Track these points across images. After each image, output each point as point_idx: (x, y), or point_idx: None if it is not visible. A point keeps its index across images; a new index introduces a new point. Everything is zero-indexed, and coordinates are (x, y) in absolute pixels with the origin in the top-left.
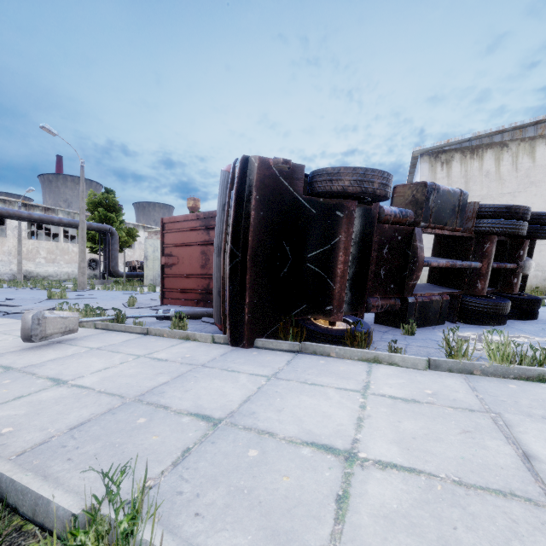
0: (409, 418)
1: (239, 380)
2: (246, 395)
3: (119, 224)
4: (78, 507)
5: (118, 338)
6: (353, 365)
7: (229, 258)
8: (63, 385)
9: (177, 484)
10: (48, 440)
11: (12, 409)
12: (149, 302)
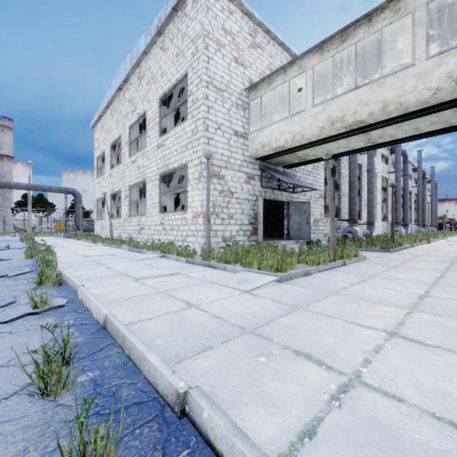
0: None
1: None
2: None
3: None
4: None
5: None
6: None
7: None
8: None
9: None
10: None
11: None
12: None
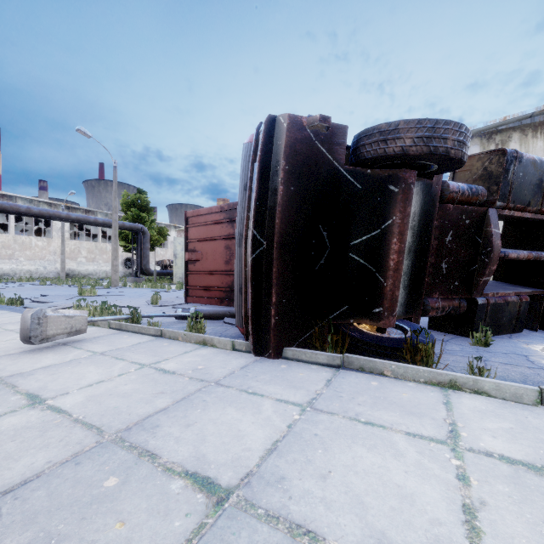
0: None
1: (262, 410)
2: (270, 439)
3: (150, 224)
4: None
5: (128, 340)
6: (420, 391)
7: (251, 246)
8: (38, 405)
9: None
10: None
11: None
12: (174, 300)
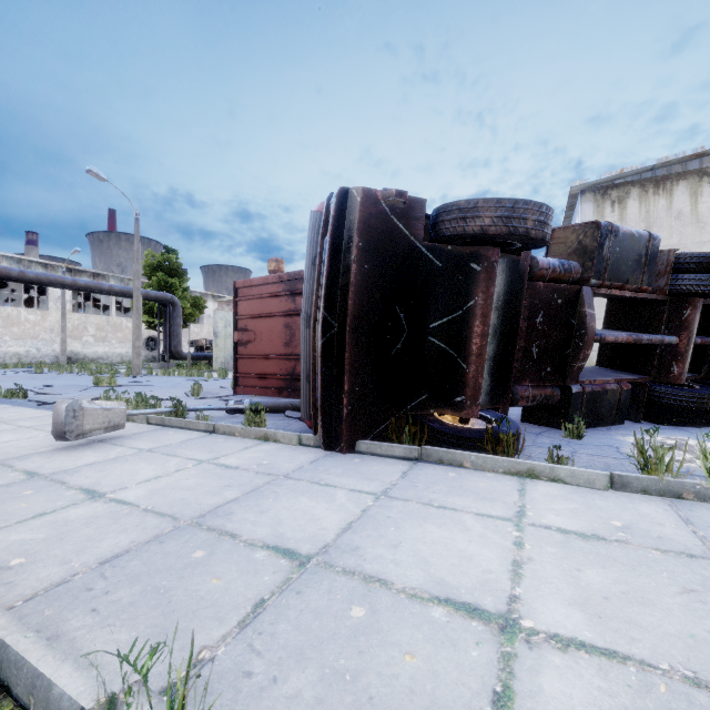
0: (594, 565)
1: (335, 499)
2: (345, 521)
3: (182, 293)
4: (92, 696)
5: (175, 436)
6: (498, 480)
7: (321, 329)
8: (99, 499)
9: (244, 658)
10: (69, 579)
11: (29, 531)
12: (219, 391)
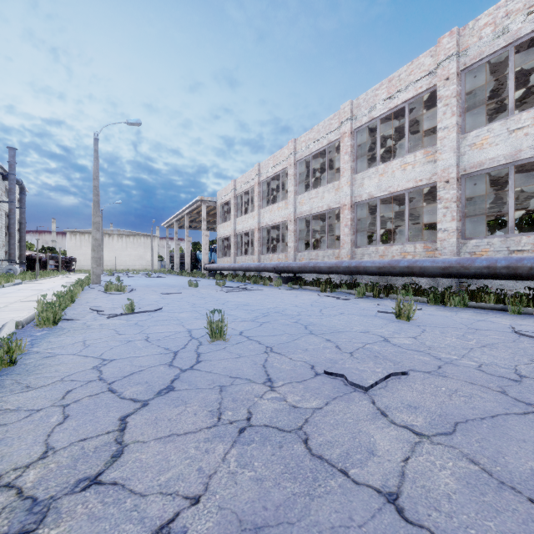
0: None
1: None
2: None
3: None
4: None
5: None
6: None
7: None
8: None
9: None
10: None
11: None
12: None
